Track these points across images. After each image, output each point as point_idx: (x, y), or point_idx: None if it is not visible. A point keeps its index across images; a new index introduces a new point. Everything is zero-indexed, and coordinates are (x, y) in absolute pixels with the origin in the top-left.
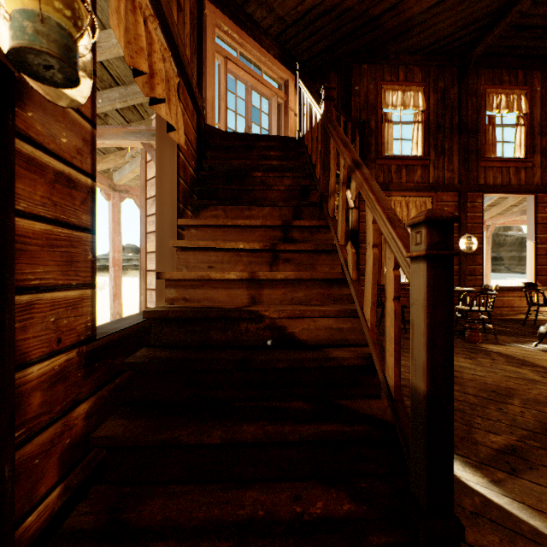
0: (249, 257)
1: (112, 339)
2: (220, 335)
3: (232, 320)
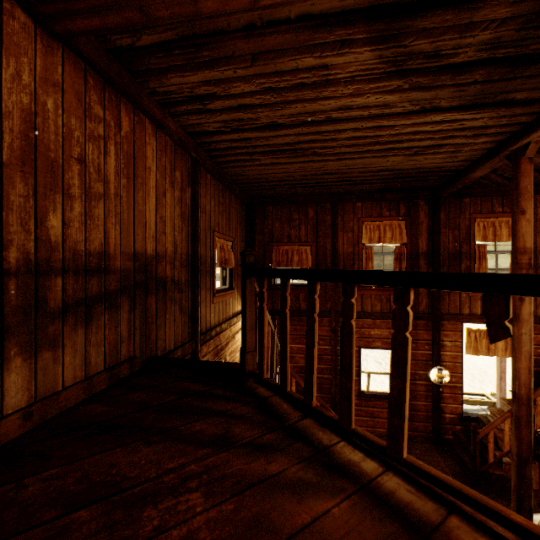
0: None
1: (470, 417)
2: None
3: None
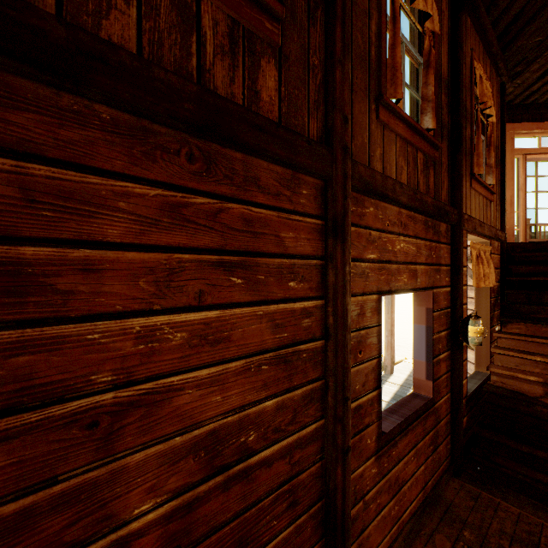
0: (544, 365)
1: (470, 395)
2: (524, 408)
3: (531, 403)
